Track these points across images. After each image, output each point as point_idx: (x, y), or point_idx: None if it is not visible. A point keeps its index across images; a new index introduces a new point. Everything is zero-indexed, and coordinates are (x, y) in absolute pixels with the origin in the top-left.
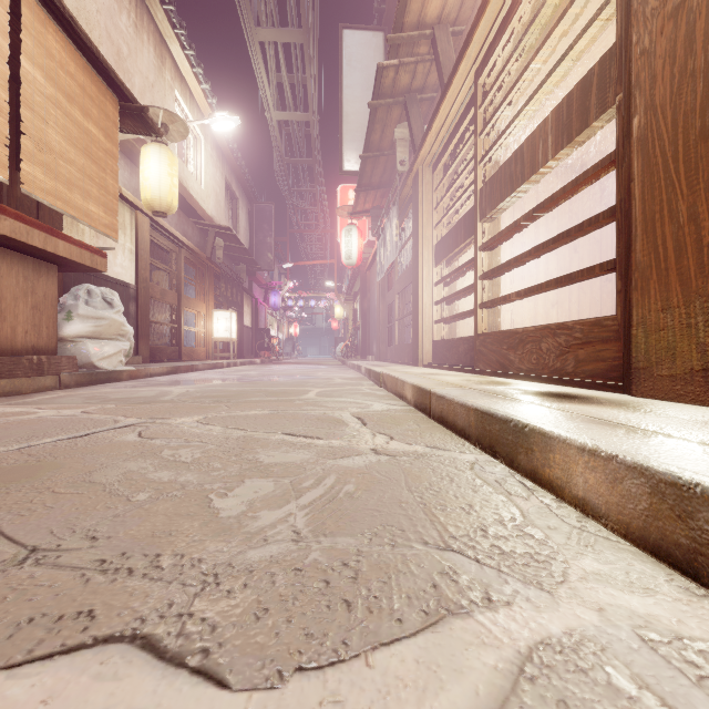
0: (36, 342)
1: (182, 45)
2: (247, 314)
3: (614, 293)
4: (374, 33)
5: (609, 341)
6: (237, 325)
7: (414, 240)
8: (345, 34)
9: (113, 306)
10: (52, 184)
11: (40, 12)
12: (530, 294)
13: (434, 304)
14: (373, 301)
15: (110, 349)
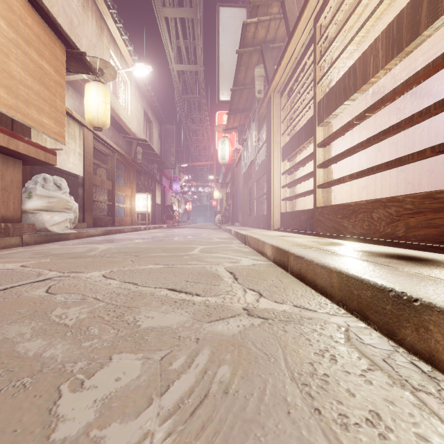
0: (4, 213)
1: (114, 20)
2: (158, 196)
3: (406, 179)
4: (240, 9)
5: (442, 211)
6: (152, 203)
7: (268, 144)
8: (220, 10)
9: (61, 188)
10: (13, 101)
11: None
12: (361, 176)
13: (282, 187)
14: (239, 187)
15: (59, 218)
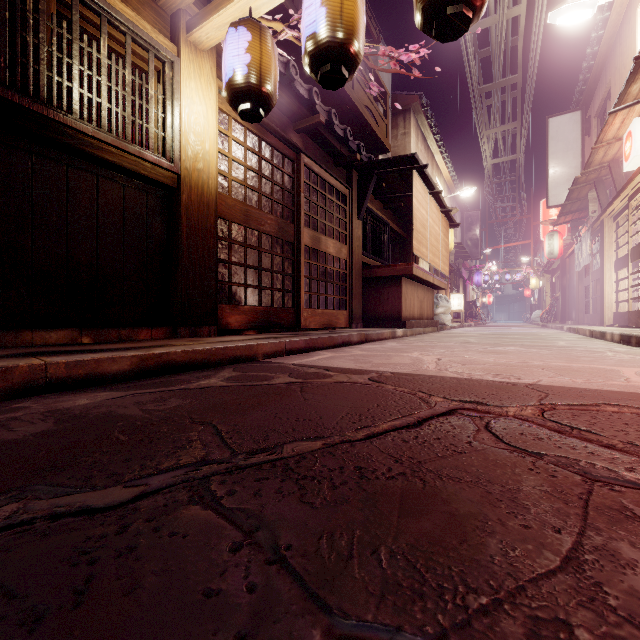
0: (432, 316)
1: (441, 153)
2: (460, 291)
3: None
4: (573, 113)
5: None
6: None
7: (601, 257)
8: (549, 122)
9: (448, 302)
10: (443, 266)
11: (442, 215)
12: None
13: (614, 292)
14: (572, 282)
15: (448, 318)
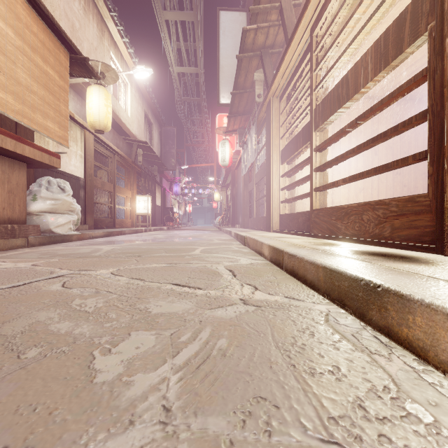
0: (10, 215)
1: (115, 23)
2: (158, 198)
3: (402, 182)
4: (240, 13)
5: (422, 213)
6: (152, 205)
7: (267, 147)
8: (221, 14)
9: (65, 191)
10: (20, 107)
11: None
12: (353, 180)
13: (281, 189)
14: (239, 189)
15: (62, 220)
